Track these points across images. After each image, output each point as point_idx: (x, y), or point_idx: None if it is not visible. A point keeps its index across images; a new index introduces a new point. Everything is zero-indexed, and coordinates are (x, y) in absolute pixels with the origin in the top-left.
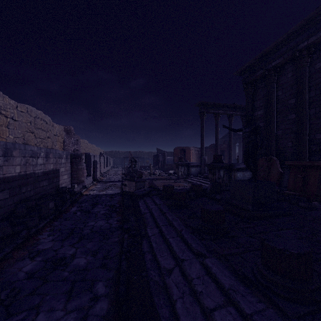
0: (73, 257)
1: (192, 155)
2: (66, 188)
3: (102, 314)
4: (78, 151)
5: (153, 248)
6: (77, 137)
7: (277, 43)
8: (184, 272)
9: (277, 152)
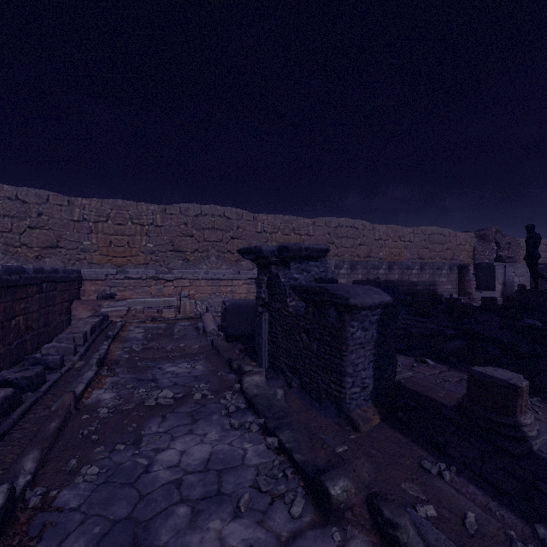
0: None
1: None
2: (443, 296)
3: None
4: (513, 258)
5: None
6: (508, 239)
7: None
8: None
9: None
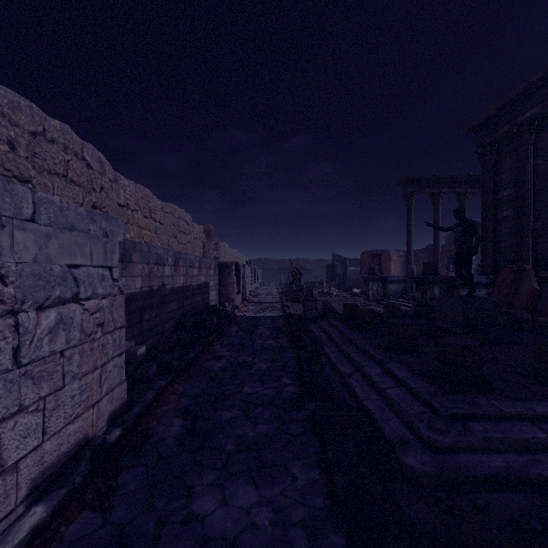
0: (253, 363)
1: (394, 264)
2: (217, 307)
3: (292, 392)
4: (218, 259)
5: (333, 361)
6: (217, 240)
7: (531, 84)
8: (364, 374)
9: (535, 258)
